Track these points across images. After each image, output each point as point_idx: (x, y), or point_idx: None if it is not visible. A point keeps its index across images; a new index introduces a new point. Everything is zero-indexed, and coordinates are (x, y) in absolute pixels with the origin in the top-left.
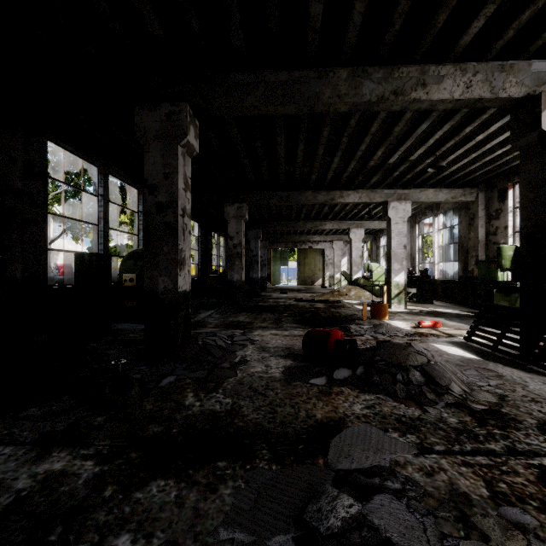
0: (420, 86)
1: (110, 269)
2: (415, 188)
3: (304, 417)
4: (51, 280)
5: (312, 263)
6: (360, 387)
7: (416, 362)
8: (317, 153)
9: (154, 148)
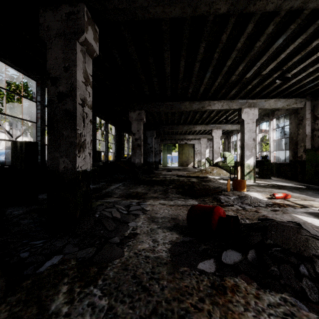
0: None
1: (37, 153)
2: (261, 99)
3: None
4: (8, 162)
5: (187, 152)
6: (256, 278)
7: None
8: (194, 68)
9: (56, 44)
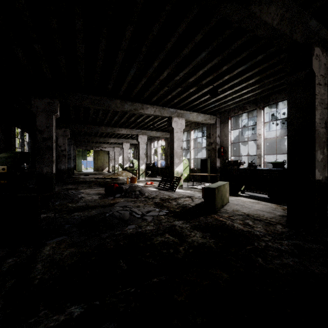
0: (142, 109)
1: None
2: (149, 130)
3: (108, 203)
4: None
5: (102, 158)
6: (123, 197)
7: (138, 189)
8: (108, 114)
9: (42, 115)
